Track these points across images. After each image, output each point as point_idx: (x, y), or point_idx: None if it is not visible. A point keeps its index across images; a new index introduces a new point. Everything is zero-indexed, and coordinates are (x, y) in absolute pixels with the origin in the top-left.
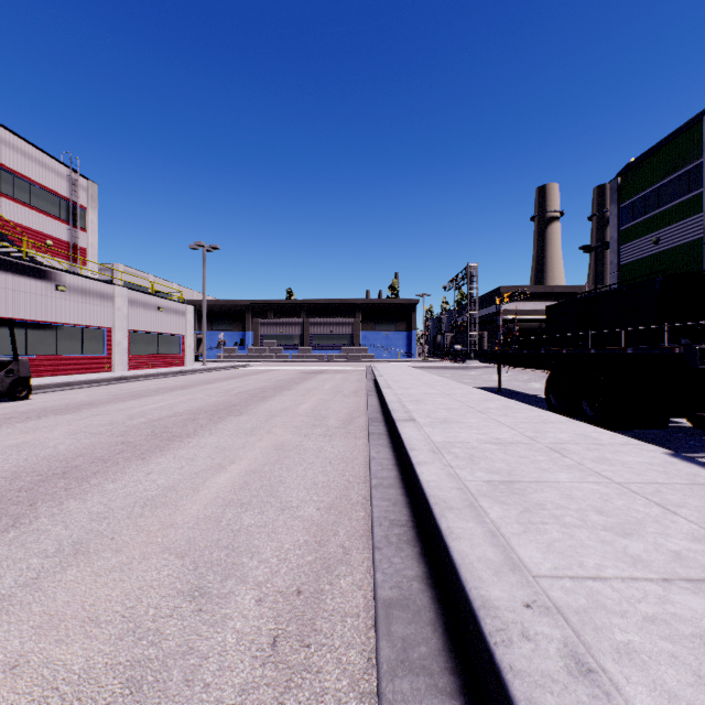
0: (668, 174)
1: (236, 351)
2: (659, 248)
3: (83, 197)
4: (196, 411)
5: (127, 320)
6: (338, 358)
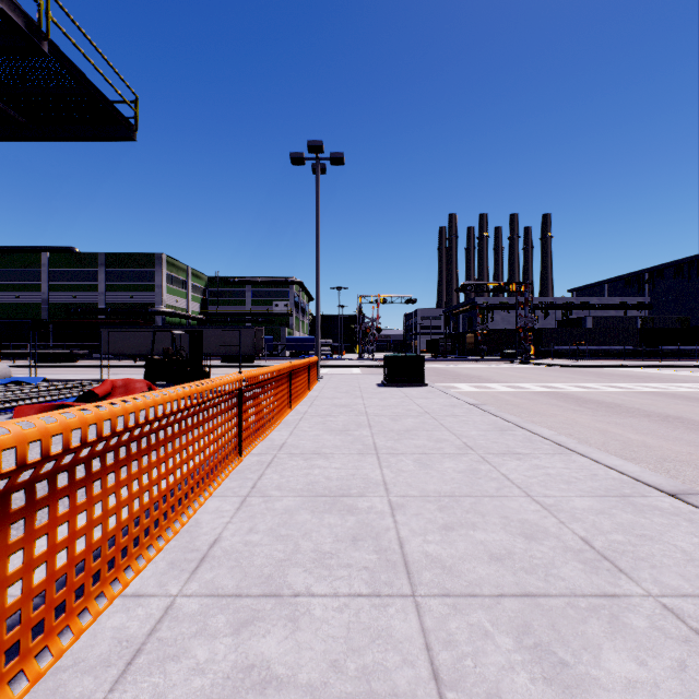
0: (25, 267)
1: None
2: (20, 301)
3: None
4: None
5: None
6: None
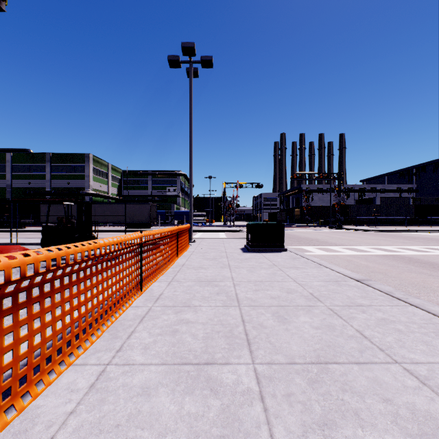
0: None
1: None
2: None
3: None
4: None
5: None
6: None
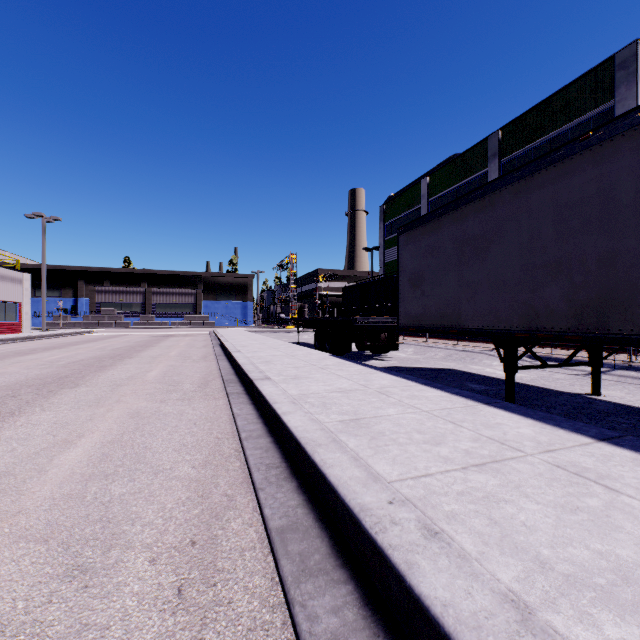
0: (407, 209)
1: (68, 319)
2: None
3: None
4: (97, 358)
5: None
6: (181, 325)
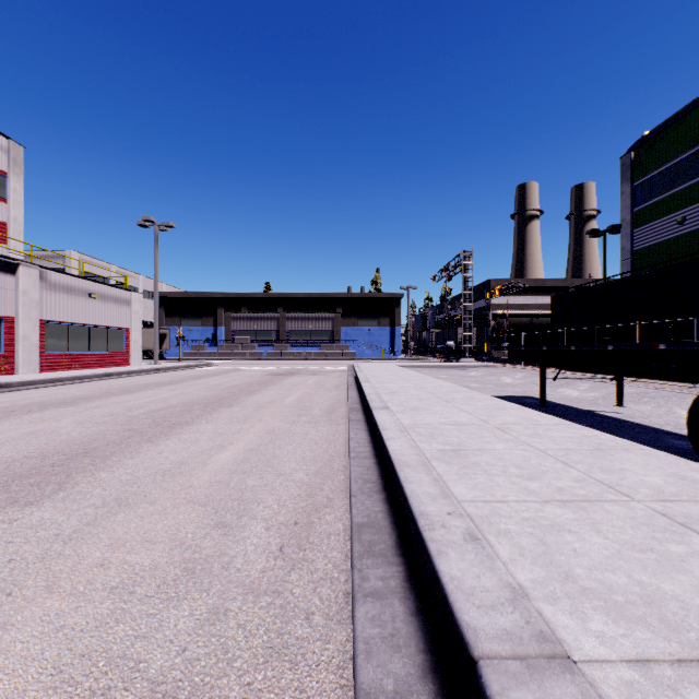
0: (697, 143)
1: (205, 348)
2: (685, 229)
3: (2, 160)
4: None
5: (38, 307)
6: (317, 355)
